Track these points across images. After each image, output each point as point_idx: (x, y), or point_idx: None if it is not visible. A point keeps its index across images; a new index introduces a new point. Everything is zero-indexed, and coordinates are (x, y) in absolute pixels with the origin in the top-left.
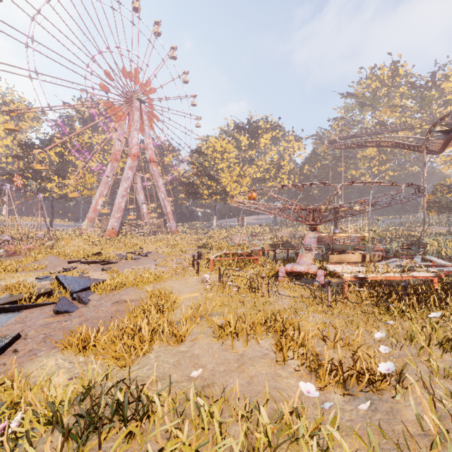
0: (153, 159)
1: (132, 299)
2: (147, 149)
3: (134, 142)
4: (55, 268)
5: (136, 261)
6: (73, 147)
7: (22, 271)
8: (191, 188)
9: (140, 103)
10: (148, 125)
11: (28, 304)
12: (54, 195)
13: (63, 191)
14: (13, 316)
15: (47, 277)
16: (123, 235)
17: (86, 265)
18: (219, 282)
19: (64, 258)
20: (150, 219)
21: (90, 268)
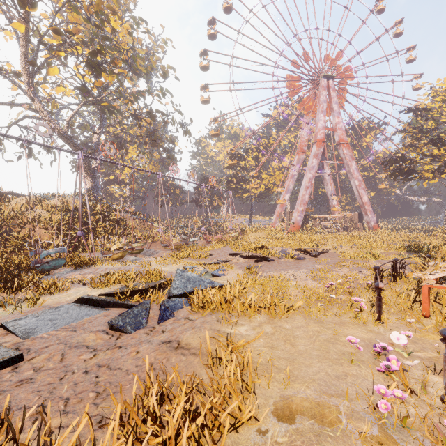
0: (343, 141)
1: (191, 344)
2: (336, 130)
3: (319, 126)
4: (214, 258)
5: (296, 262)
6: (265, 149)
7: (190, 258)
8: (399, 167)
9: (327, 80)
10: (337, 102)
11: (117, 301)
12: (252, 195)
13: (258, 190)
14: (91, 313)
15: (191, 267)
16: (307, 230)
17: (241, 259)
18: (445, 388)
19: (233, 249)
20: (340, 213)
21: (240, 263)
